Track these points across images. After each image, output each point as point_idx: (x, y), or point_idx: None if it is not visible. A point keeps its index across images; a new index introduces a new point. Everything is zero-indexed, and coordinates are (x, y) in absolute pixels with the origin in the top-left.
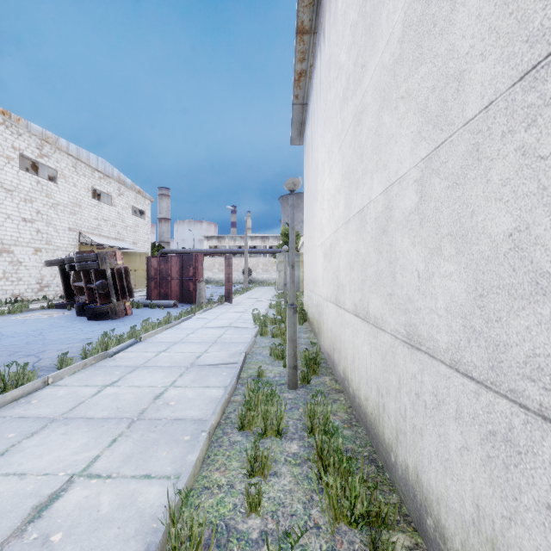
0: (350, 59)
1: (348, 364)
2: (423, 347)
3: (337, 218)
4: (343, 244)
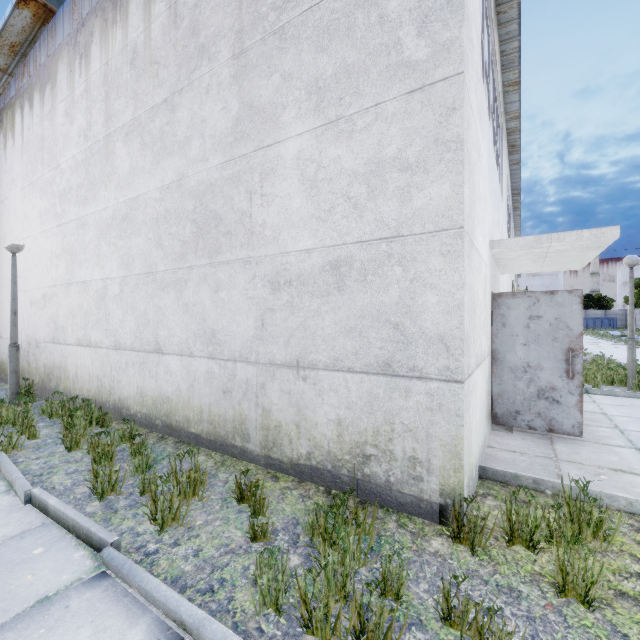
0: (73, 178)
1: (70, 381)
2: (122, 348)
3: (55, 276)
4: (64, 298)
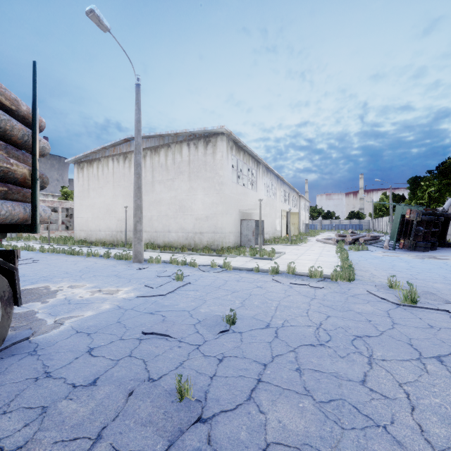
0: None
1: None
2: (158, 232)
3: (130, 213)
4: None
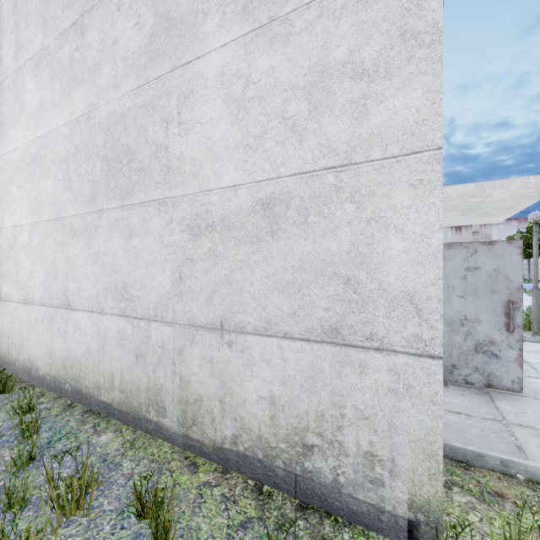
0: None
1: None
2: (31, 302)
3: None
4: None
